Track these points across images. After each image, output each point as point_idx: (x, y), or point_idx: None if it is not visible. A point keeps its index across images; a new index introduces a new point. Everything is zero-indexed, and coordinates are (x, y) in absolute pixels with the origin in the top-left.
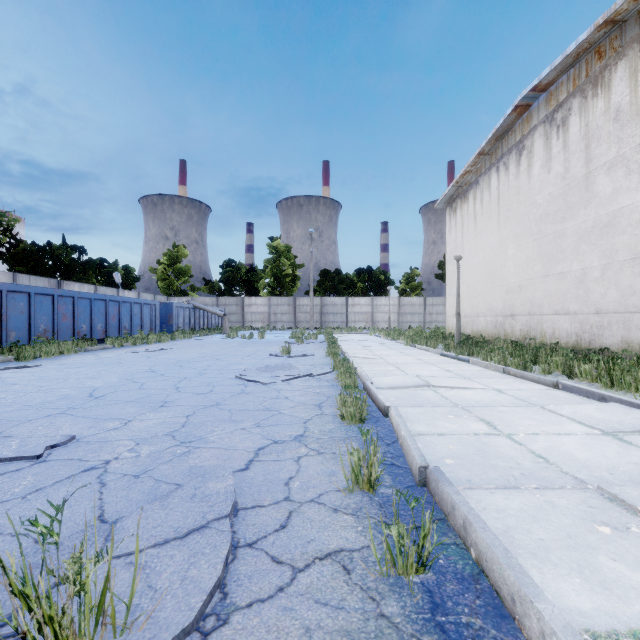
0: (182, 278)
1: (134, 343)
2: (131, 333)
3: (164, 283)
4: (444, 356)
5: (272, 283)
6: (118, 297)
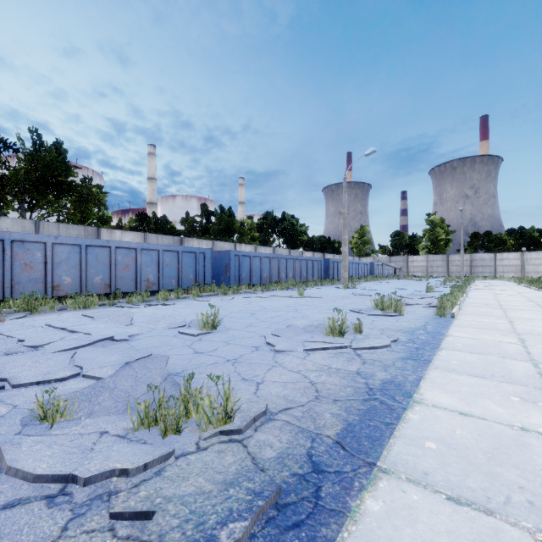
0: (366, 246)
1: (370, 280)
2: (361, 277)
3: (356, 249)
4: (525, 287)
5: (429, 246)
6: (358, 261)
